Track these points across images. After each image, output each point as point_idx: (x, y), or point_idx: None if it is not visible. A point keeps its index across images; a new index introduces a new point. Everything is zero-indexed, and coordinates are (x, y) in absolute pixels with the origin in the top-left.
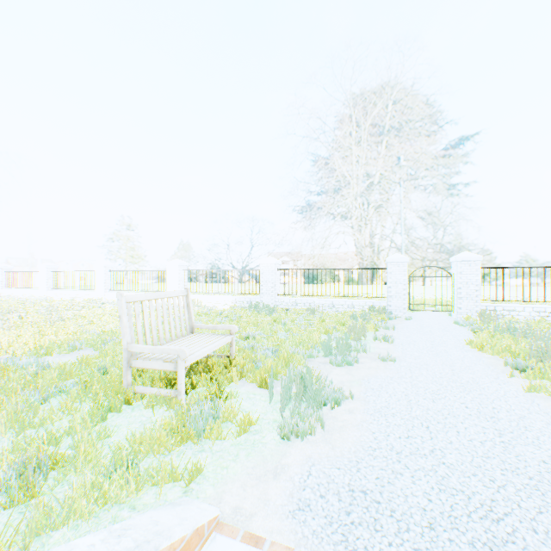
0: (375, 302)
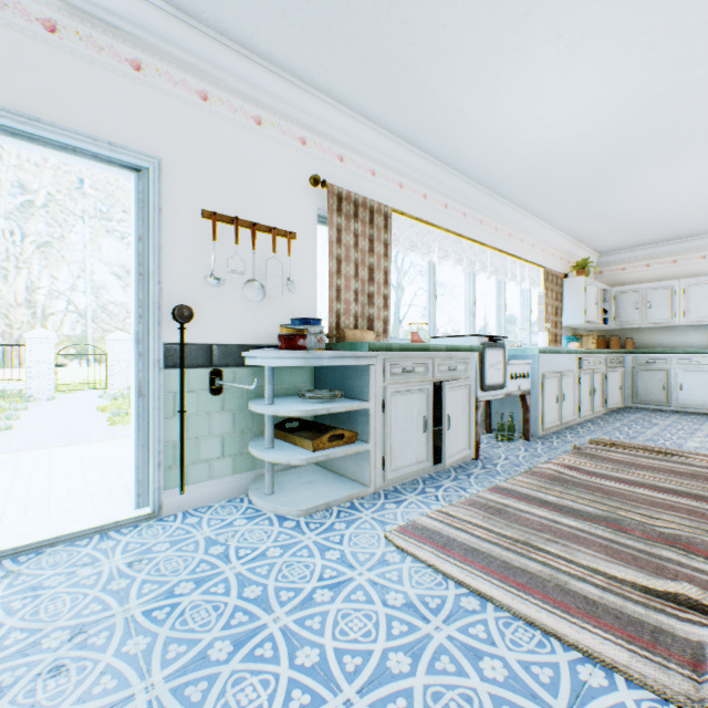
0: (10, 386)
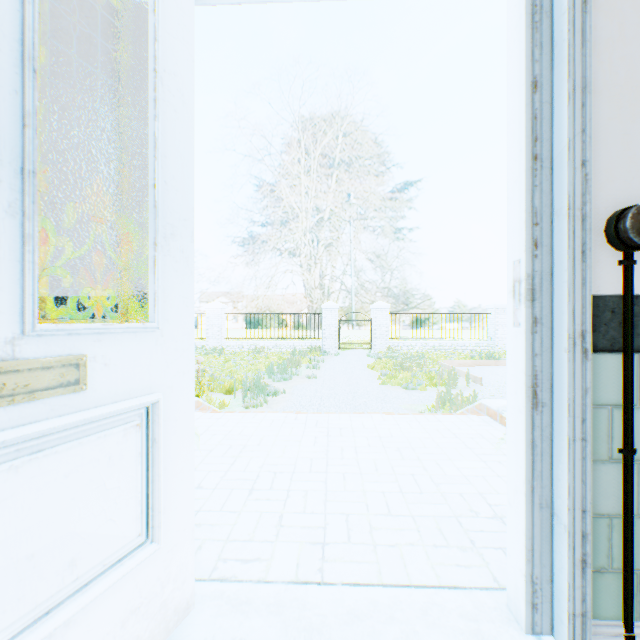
0: (313, 343)
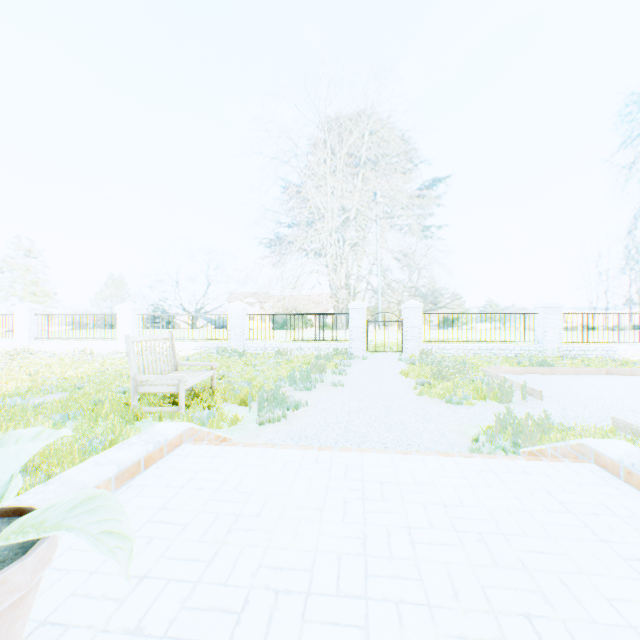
0: (339, 345)
